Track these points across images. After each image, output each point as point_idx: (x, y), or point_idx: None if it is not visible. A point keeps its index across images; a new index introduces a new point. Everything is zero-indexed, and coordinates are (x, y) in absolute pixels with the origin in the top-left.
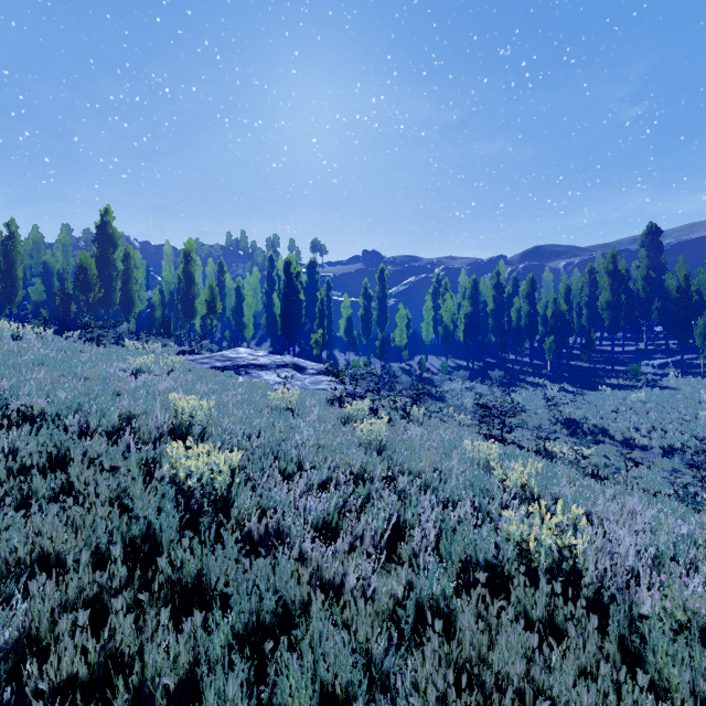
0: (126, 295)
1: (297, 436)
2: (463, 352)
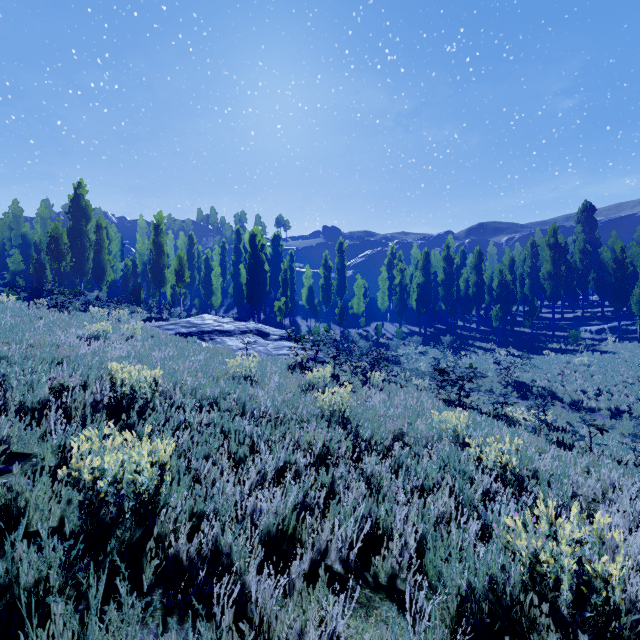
0: (98, 264)
1: (253, 408)
2: (416, 319)
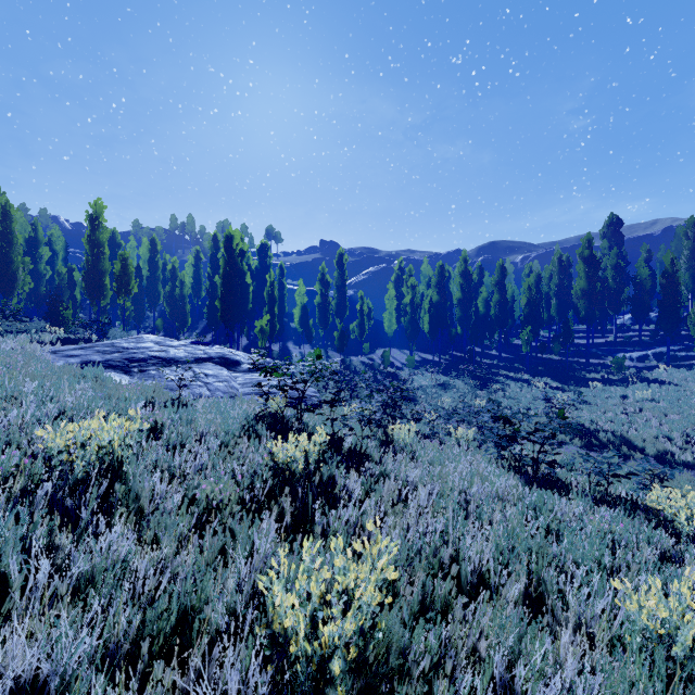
0: (4, 266)
1: None
2: (428, 345)
